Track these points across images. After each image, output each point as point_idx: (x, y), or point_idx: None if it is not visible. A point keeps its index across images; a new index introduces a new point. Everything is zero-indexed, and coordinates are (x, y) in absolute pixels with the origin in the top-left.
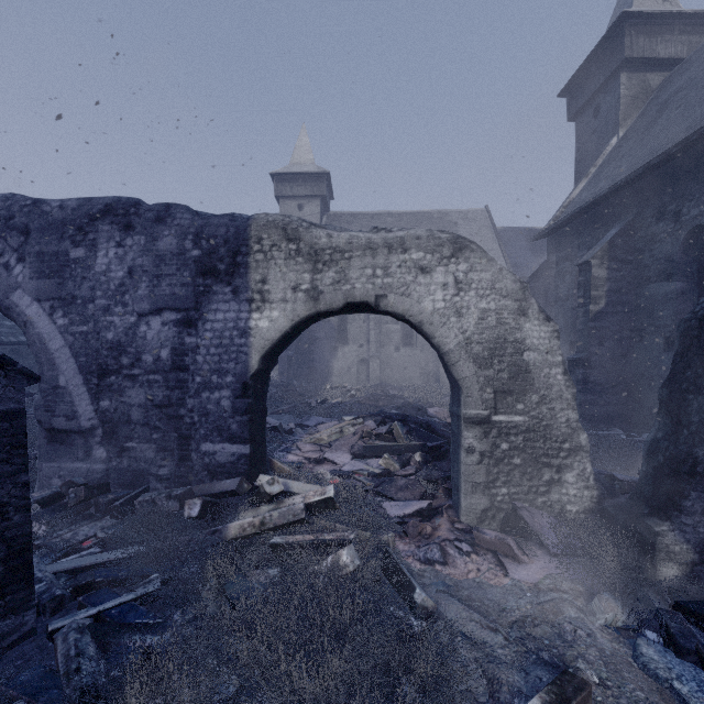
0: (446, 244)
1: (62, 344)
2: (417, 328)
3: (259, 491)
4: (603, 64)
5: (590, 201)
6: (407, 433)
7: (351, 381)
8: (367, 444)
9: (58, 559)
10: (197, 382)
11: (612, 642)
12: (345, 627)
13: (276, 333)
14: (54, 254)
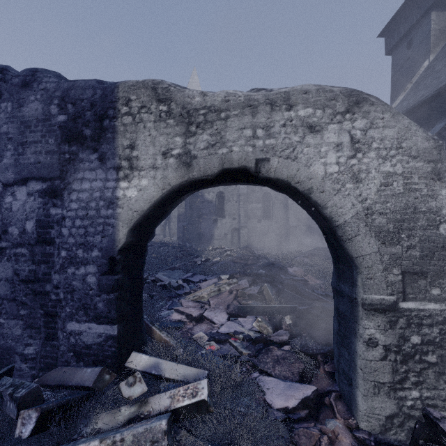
0: (339, 97)
1: None
2: (303, 196)
3: (119, 388)
4: (416, 7)
5: (417, 104)
6: (276, 294)
7: (227, 243)
8: (242, 305)
9: None
10: (62, 256)
11: None
12: None
13: (145, 204)
14: None
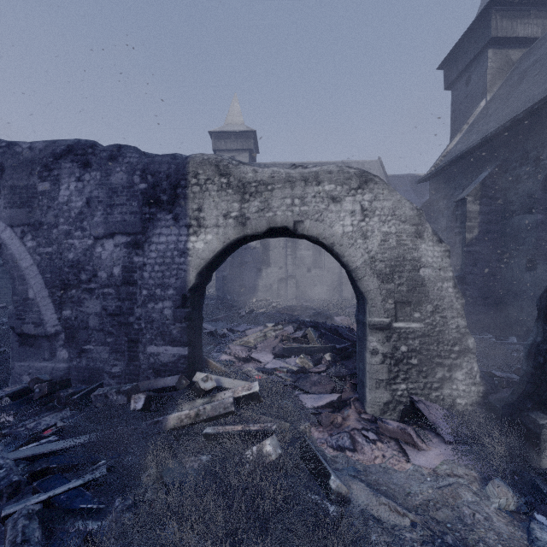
0: (353, 178)
1: (31, 263)
2: (329, 249)
3: (195, 386)
4: (473, 42)
5: (465, 150)
6: (319, 337)
7: (273, 295)
8: (286, 346)
9: (21, 446)
10: (144, 294)
11: (507, 526)
12: (269, 514)
13: (210, 253)
14: (24, 187)
